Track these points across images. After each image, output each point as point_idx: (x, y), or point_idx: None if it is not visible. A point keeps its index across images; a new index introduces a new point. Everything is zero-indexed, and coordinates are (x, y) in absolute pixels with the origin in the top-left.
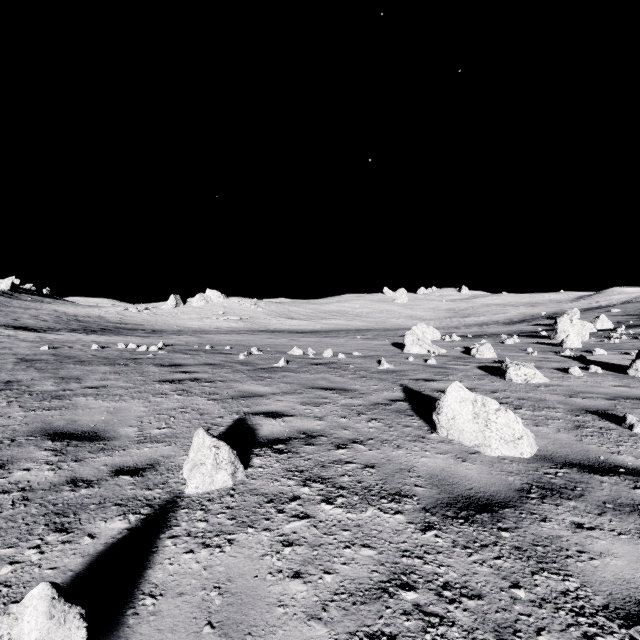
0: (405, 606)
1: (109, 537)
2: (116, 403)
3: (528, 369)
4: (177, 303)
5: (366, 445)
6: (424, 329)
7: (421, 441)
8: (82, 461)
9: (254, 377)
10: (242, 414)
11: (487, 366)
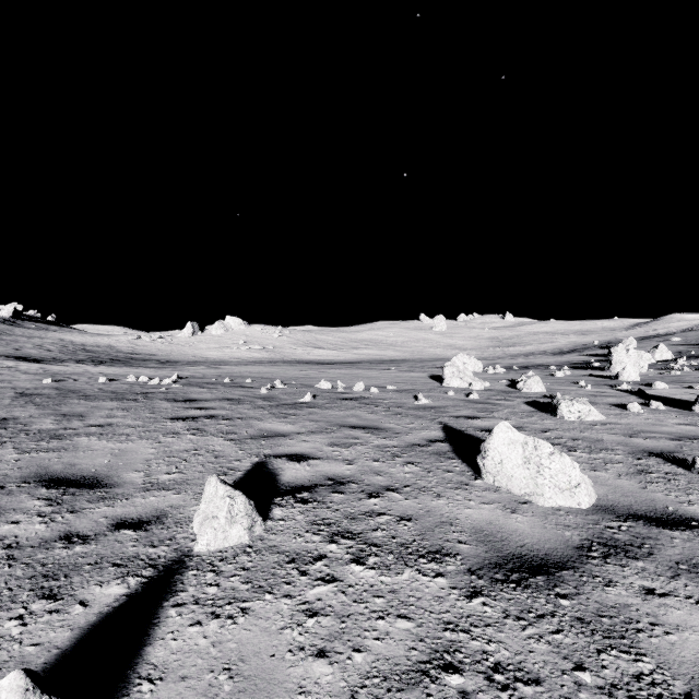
0: (449, 694)
1: (104, 605)
2: (122, 444)
3: (582, 405)
4: (194, 331)
5: (402, 493)
6: (465, 360)
7: (464, 488)
8: (79, 512)
9: (277, 414)
10: (262, 457)
11: (536, 401)
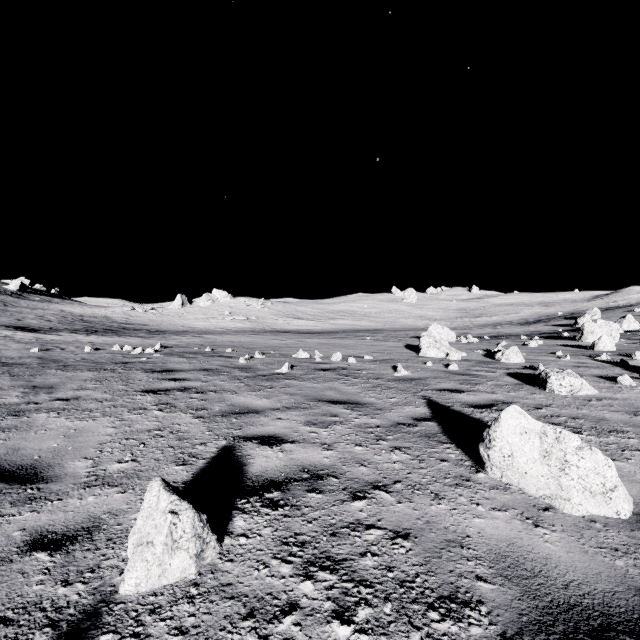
0: None
1: None
2: (81, 422)
3: (574, 379)
4: (183, 303)
5: (392, 493)
6: (438, 330)
7: (466, 486)
8: None
9: (252, 386)
10: (231, 439)
11: (518, 373)
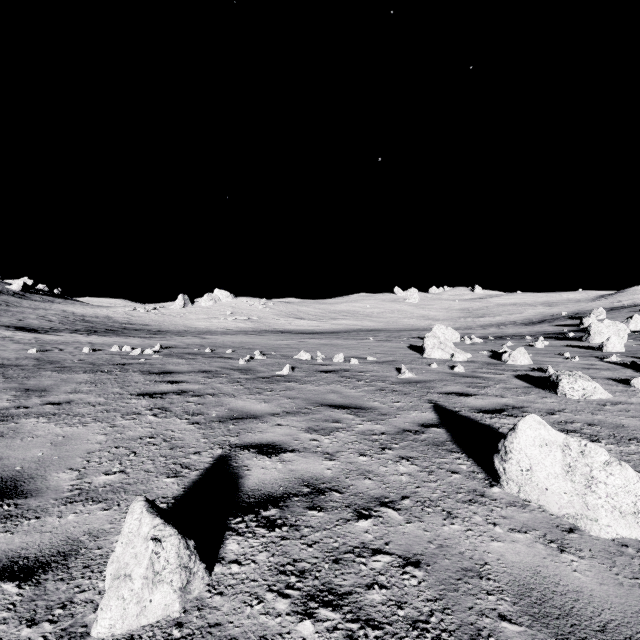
0: None
1: None
2: (70, 428)
3: (587, 382)
4: (185, 303)
5: (400, 511)
6: (442, 330)
7: (481, 502)
8: None
9: (252, 389)
10: (227, 448)
11: (526, 375)
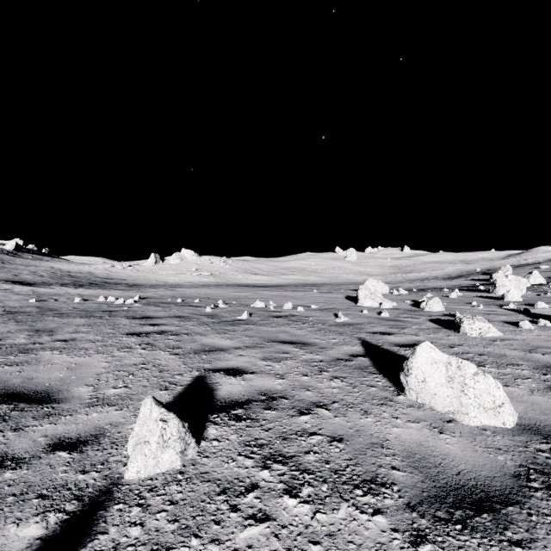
0: None
1: None
2: (79, 358)
3: (482, 323)
4: (156, 261)
5: (331, 410)
6: (374, 284)
7: (389, 405)
8: (21, 430)
9: (218, 330)
10: (202, 371)
11: (438, 319)
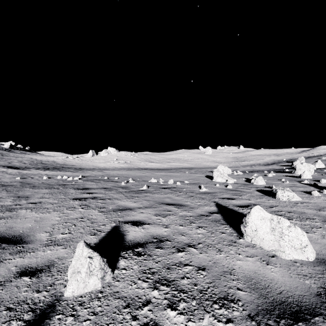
0: None
1: None
2: (42, 214)
3: (289, 192)
4: (93, 154)
5: (197, 249)
6: (222, 168)
7: (234, 245)
8: (1, 262)
9: (128, 196)
10: (117, 222)
11: (262, 190)
